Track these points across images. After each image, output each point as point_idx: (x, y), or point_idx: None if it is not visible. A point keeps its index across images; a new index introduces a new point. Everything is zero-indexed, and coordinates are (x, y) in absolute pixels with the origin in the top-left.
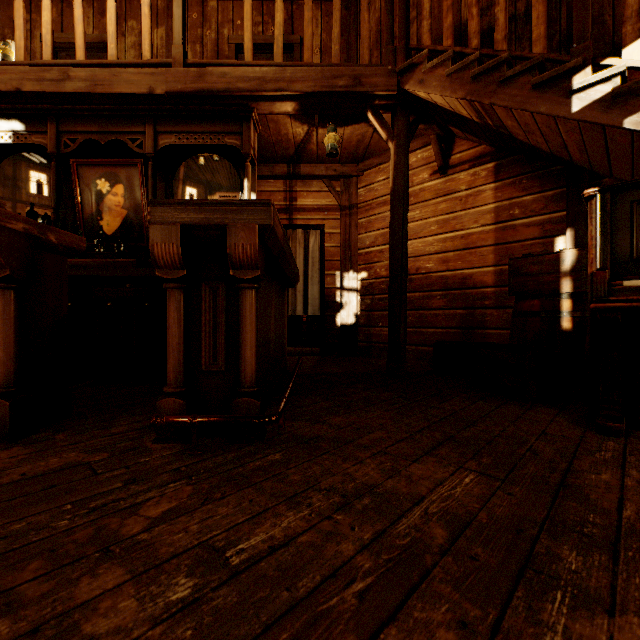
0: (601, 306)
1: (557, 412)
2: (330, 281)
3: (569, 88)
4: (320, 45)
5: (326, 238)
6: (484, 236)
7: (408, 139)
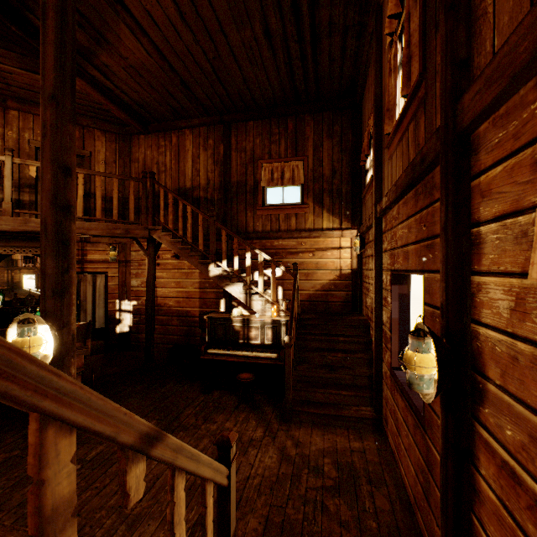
0: (203, 357)
1: (200, 385)
2: (112, 306)
3: (208, 269)
4: (105, 159)
5: (109, 279)
6: (195, 293)
7: (155, 256)
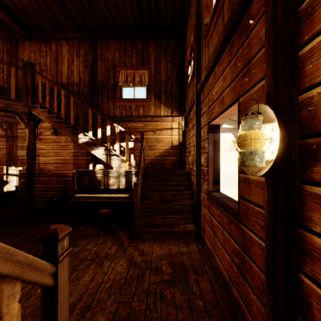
0: (71, 200)
1: (71, 222)
2: (0, 171)
3: (78, 137)
4: None
5: None
6: (70, 160)
7: (35, 128)
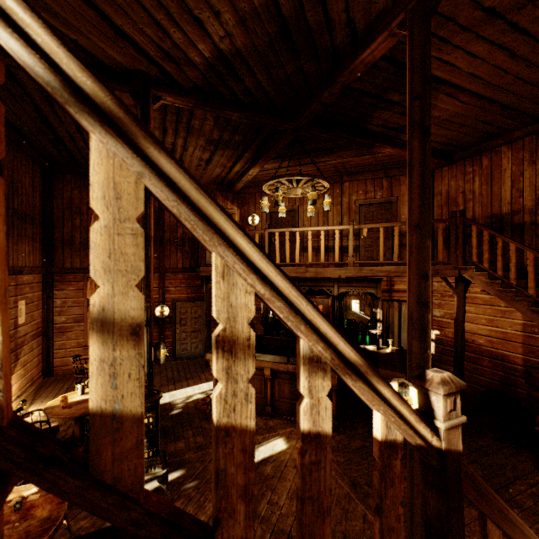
0: (538, 429)
1: (532, 457)
2: None
3: None
4: None
5: None
6: (516, 336)
7: (464, 294)
